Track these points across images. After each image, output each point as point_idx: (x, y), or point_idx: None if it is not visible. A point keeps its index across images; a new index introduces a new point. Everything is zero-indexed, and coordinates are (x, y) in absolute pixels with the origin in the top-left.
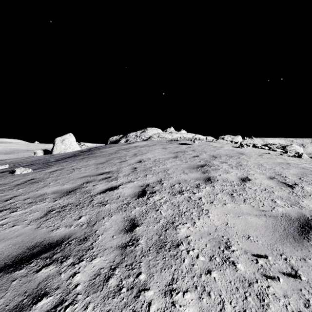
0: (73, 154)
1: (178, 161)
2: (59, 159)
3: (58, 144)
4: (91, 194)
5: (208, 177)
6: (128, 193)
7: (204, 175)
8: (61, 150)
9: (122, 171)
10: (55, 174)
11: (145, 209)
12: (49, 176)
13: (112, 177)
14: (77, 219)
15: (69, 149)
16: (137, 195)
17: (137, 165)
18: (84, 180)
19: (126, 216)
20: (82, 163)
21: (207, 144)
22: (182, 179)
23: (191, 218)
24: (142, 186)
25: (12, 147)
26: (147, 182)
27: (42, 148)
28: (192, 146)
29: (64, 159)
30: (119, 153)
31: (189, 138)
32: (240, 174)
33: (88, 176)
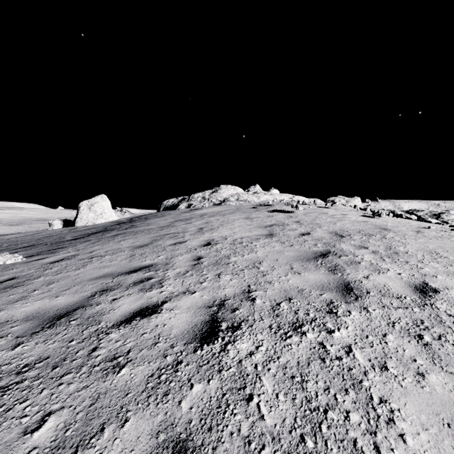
0: (103, 228)
1: (275, 244)
2: (79, 235)
3: (84, 211)
4: (99, 328)
5: (345, 282)
6: (180, 328)
7: (335, 278)
8: (89, 220)
9: (174, 265)
10: (55, 269)
11: (216, 392)
12: (44, 272)
13: (154, 279)
14: (31, 430)
15: (101, 219)
16: (199, 334)
17: (202, 253)
18: (99, 284)
19: (166, 424)
20: (111, 244)
21: (319, 211)
22: (292, 287)
23: (354, 445)
24: (210, 306)
25: (23, 216)
26: (221, 295)
27: (67, 217)
28: (294, 214)
29: (86, 236)
30: (175, 226)
31: (287, 202)
32: (408, 276)
33: (111, 276)
